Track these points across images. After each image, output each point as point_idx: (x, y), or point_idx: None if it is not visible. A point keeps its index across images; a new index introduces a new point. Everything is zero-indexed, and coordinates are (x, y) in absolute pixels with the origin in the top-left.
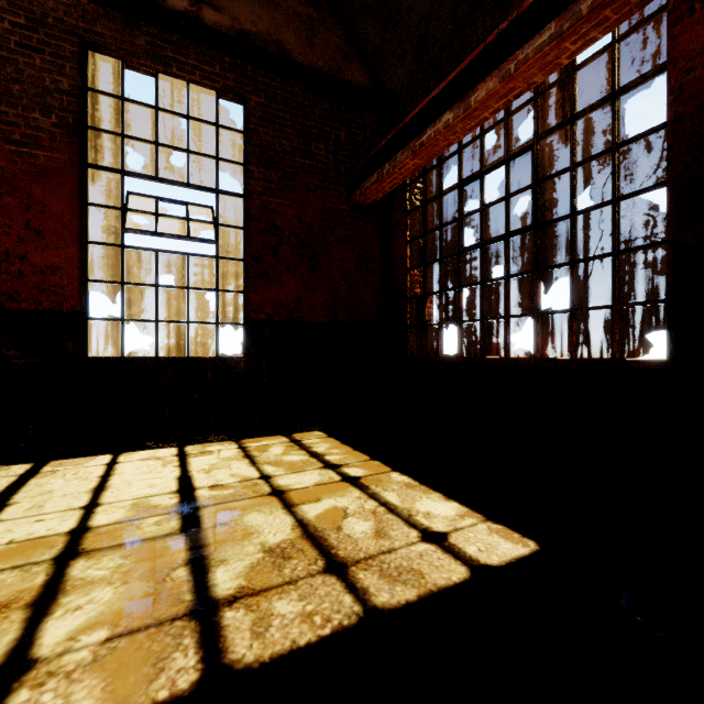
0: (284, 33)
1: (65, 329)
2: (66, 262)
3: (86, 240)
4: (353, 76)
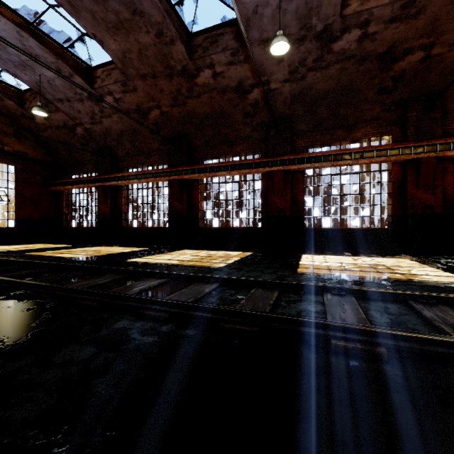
0: (27, 150)
1: None
2: None
3: None
4: (48, 159)
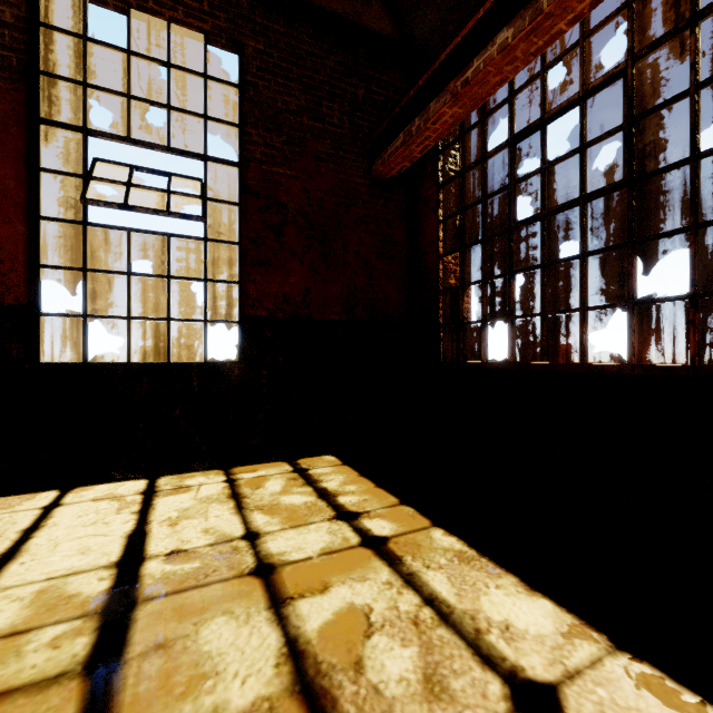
0: None
1: (7, 327)
2: (8, 241)
3: (36, 214)
4: (373, 22)
